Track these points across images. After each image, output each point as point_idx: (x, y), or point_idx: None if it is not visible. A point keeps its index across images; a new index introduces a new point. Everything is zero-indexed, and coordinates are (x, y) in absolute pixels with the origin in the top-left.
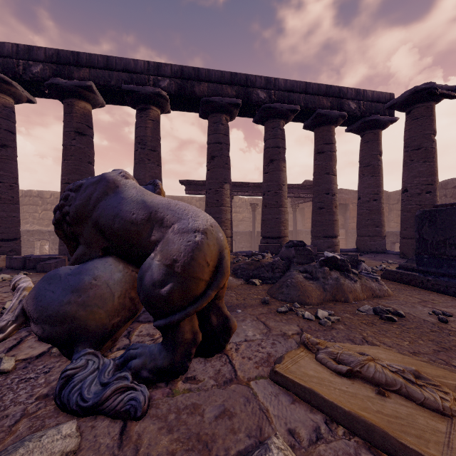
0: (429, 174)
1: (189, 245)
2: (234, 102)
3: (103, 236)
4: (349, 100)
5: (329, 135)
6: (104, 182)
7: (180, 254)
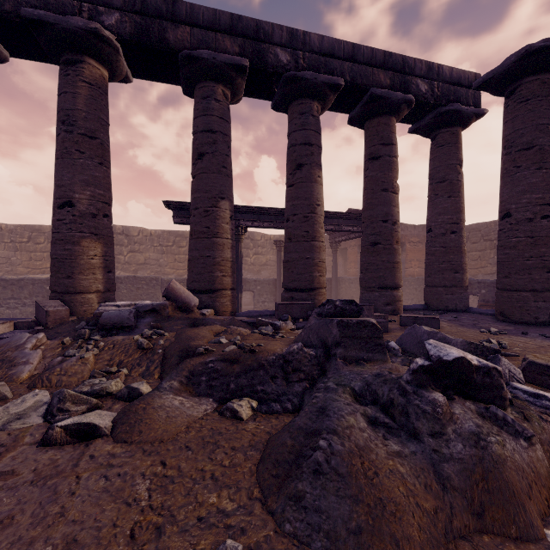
0: (547, 189)
1: None
2: (236, 63)
3: None
4: (417, 78)
5: (388, 130)
6: None
7: None
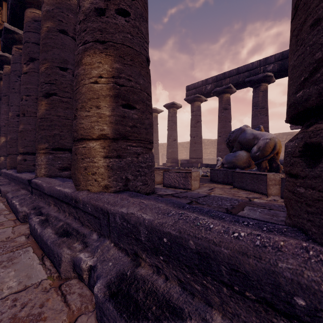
0: None
1: (264, 142)
2: None
3: (240, 145)
4: None
5: None
6: (240, 129)
7: (261, 145)
